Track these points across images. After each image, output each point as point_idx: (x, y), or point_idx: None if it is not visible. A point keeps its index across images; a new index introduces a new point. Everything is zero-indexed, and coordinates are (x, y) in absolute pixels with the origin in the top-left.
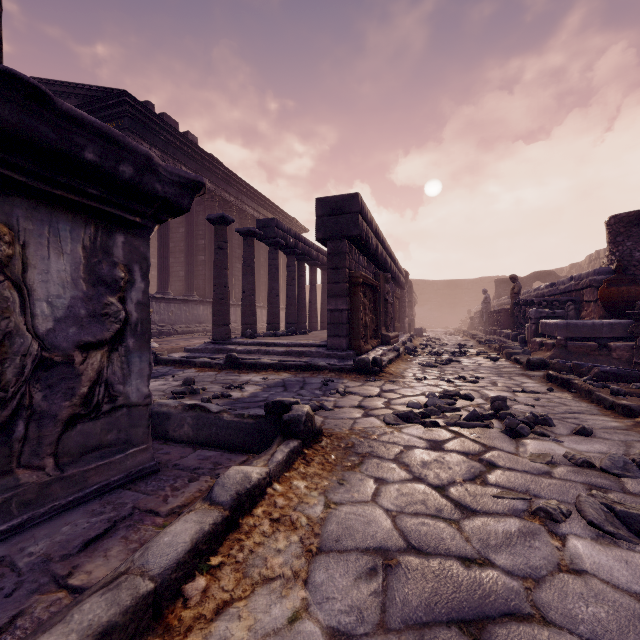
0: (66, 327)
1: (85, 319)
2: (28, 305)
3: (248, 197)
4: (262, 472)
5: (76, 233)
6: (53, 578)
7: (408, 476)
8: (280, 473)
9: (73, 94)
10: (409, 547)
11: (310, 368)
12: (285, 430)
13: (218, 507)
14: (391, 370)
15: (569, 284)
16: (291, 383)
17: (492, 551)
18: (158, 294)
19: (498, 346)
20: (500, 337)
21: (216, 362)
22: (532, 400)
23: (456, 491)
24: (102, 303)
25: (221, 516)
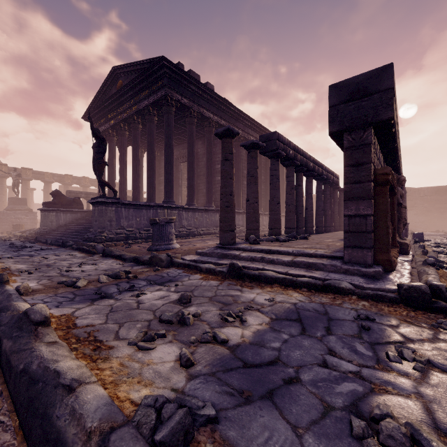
0: None
1: None
2: None
3: (252, 129)
4: None
5: None
6: None
7: None
8: None
9: (135, 71)
10: None
11: (328, 289)
12: None
13: None
14: None
15: None
16: (308, 315)
17: None
18: (186, 205)
19: None
20: None
21: (219, 269)
22: None
23: None
24: None
25: None
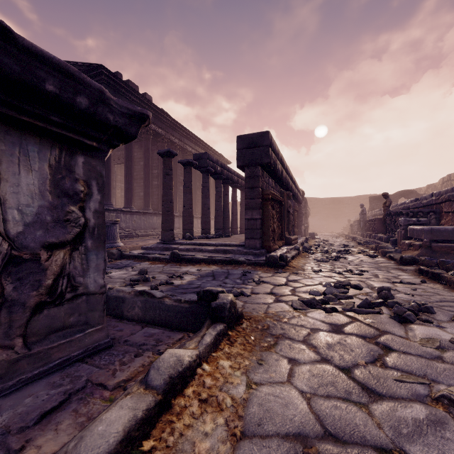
0: (34, 230)
1: (50, 224)
2: (0, 212)
3: (188, 139)
4: (193, 355)
5: (43, 154)
6: (7, 452)
7: (316, 357)
8: (208, 354)
9: None
10: (326, 433)
11: (232, 262)
12: (213, 315)
13: (152, 391)
14: (294, 264)
15: (430, 199)
16: (218, 274)
17: (405, 440)
18: (125, 208)
19: (374, 246)
20: (375, 239)
21: (163, 257)
22: (410, 290)
23: (361, 373)
24: (65, 211)
25: (154, 401)
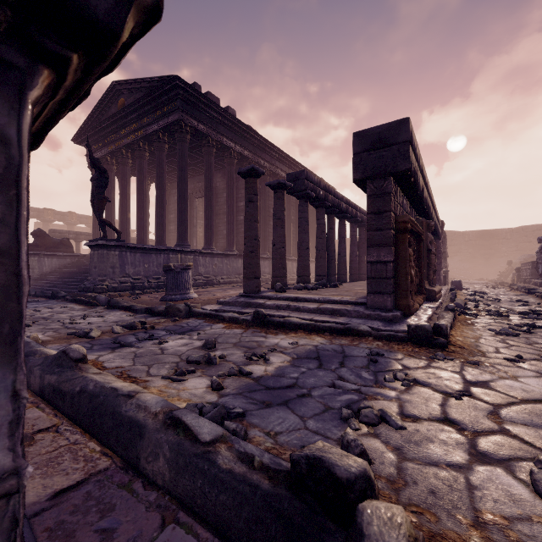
0: None
1: None
2: None
3: (280, 162)
4: None
5: None
6: None
7: None
8: None
9: (141, 88)
10: None
11: (348, 332)
12: None
13: None
14: (458, 340)
15: None
16: (326, 354)
17: None
18: (204, 249)
19: None
20: None
21: (243, 318)
22: None
23: None
24: None
25: None
